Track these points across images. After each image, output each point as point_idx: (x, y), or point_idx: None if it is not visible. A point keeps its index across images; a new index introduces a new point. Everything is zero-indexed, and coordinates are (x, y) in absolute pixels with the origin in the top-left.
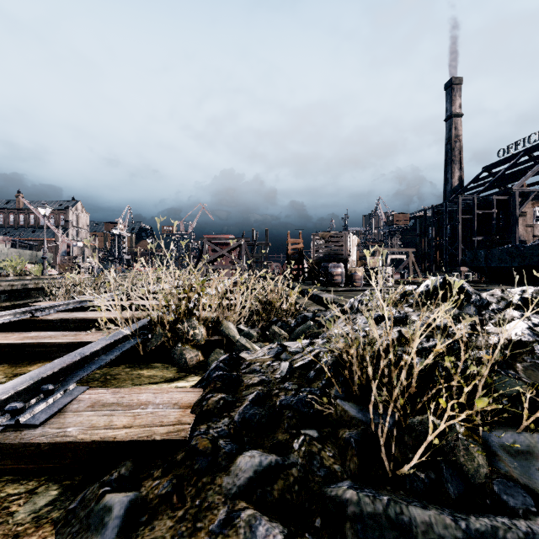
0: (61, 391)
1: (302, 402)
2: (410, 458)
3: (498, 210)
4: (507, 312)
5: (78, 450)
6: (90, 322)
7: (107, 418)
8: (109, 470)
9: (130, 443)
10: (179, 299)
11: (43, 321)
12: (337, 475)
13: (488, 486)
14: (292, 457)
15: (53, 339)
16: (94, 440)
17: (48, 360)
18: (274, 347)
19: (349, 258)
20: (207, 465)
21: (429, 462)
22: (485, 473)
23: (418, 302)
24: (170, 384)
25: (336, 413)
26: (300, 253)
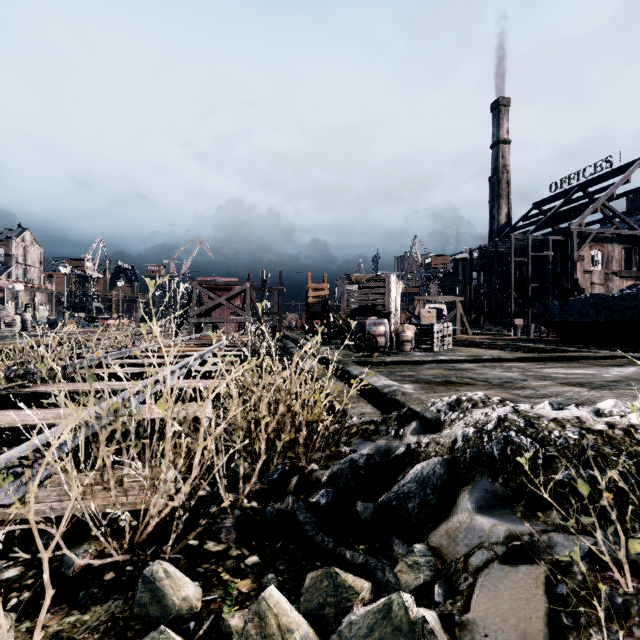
0: None
1: None
2: None
3: (553, 252)
4: None
5: None
6: None
7: None
8: None
9: None
10: None
11: None
12: None
13: None
14: None
15: None
16: None
17: None
18: None
19: (392, 310)
20: None
21: None
22: None
23: None
24: None
25: None
26: (324, 302)
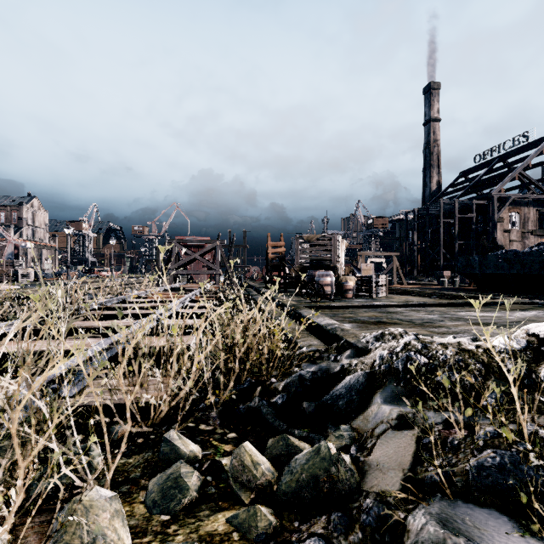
0: None
1: None
2: None
3: (476, 214)
4: None
5: None
6: None
7: None
8: None
9: None
10: None
11: None
12: None
13: None
14: None
15: None
16: None
17: None
18: None
19: (337, 264)
20: None
21: None
22: None
23: None
24: None
25: None
26: (281, 257)
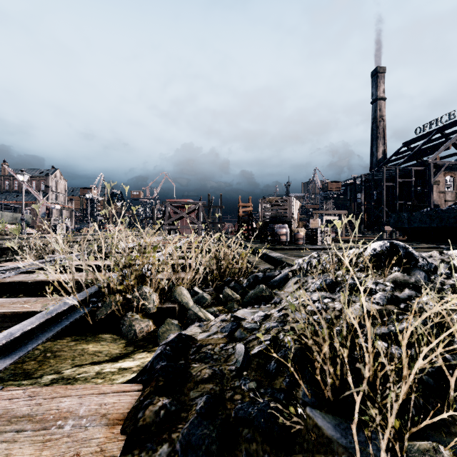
0: None
1: (264, 415)
2: None
3: (415, 178)
4: None
5: None
6: (48, 284)
7: (4, 449)
8: None
9: None
10: (132, 265)
11: (1, 284)
12: None
13: None
14: None
15: None
16: None
17: None
18: (228, 319)
19: (292, 219)
20: None
21: None
22: None
23: (367, 266)
24: (114, 364)
25: (307, 431)
26: (249, 215)
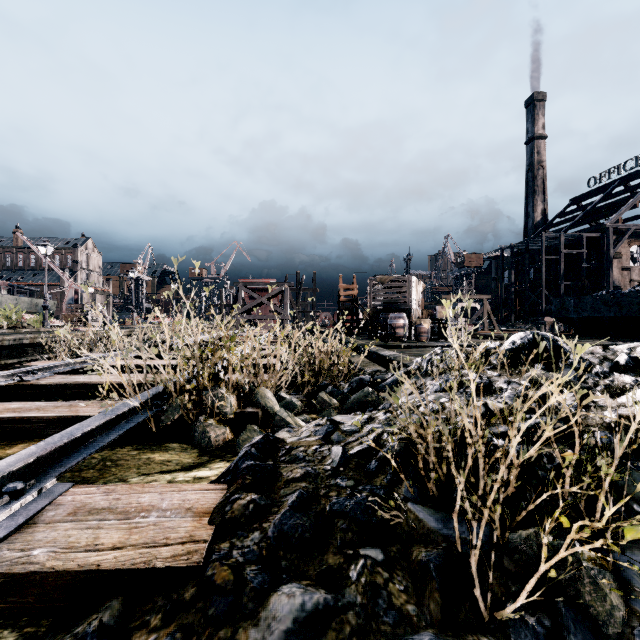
0: (34, 491)
1: (361, 507)
2: (513, 593)
3: (588, 249)
4: (616, 377)
5: (46, 584)
6: (93, 387)
7: (92, 533)
8: (89, 613)
9: (119, 573)
10: (203, 360)
11: (34, 386)
12: (412, 621)
13: (628, 639)
14: (348, 594)
15: (41, 412)
16: (69, 568)
17: (33, 439)
18: (323, 423)
19: (412, 306)
20: (227, 609)
21: (541, 600)
22: (622, 619)
23: (502, 364)
24: (188, 473)
25: (407, 523)
26: (354, 300)
